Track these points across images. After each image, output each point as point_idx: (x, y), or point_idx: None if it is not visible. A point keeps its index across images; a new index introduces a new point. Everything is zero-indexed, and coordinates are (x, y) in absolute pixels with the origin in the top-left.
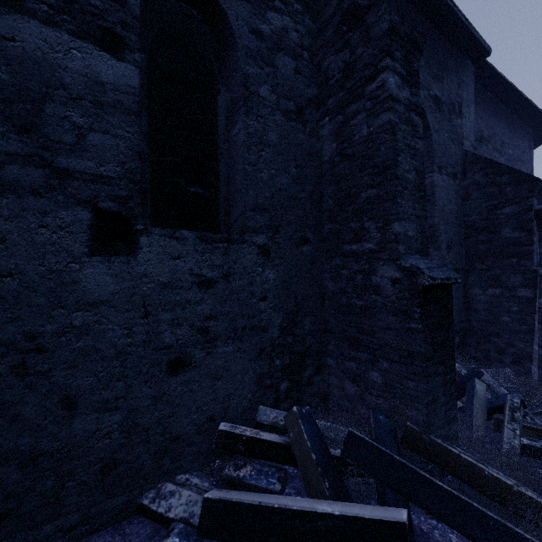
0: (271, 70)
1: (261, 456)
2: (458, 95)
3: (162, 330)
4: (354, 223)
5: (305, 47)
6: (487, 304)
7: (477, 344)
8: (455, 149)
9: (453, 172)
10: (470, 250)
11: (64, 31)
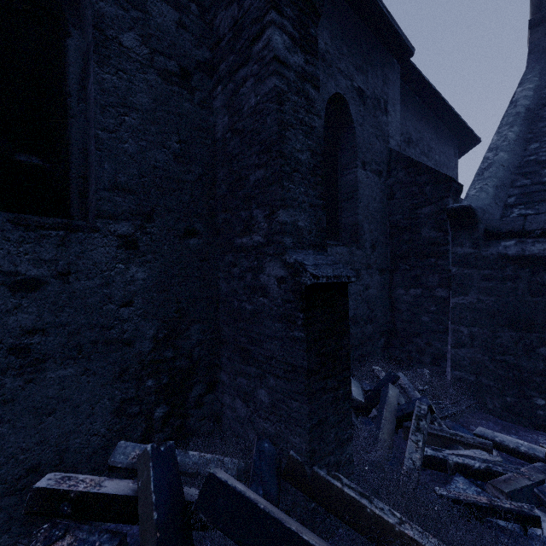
0: (141, 16)
1: (96, 518)
2: (384, 91)
3: None
4: (244, 212)
5: None
6: (409, 304)
7: (400, 345)
8: (380, 146)
9: (378, 169)
10: (395, 250)
11: None
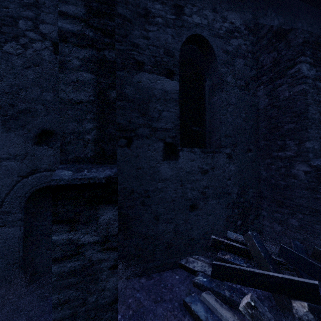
0: (232, 68)
1: (233, 252)
2: None
3: (187, 192)
4: (279, 141)
5: (249, 51)
6: None
7: None
8: None
9: None
10: None
11: (155, 74)
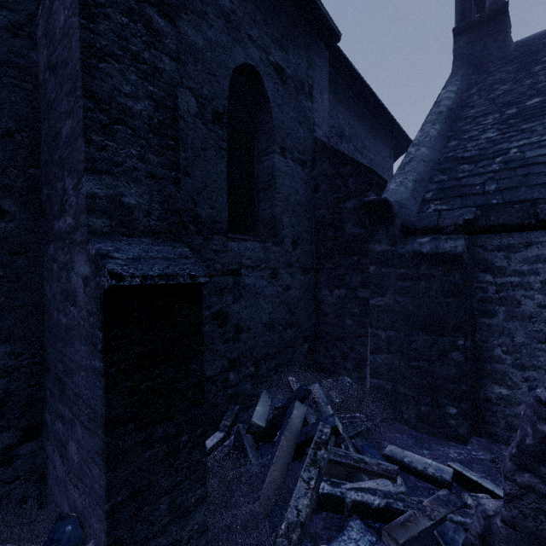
0: None
1: None
2: (309, 75)
3: None
4: (59, 183)
5: None
6: (334, 306)
7: (325, 350)
8: (304, 134)
9: (302, 159)
10: (320, 247)
11: None
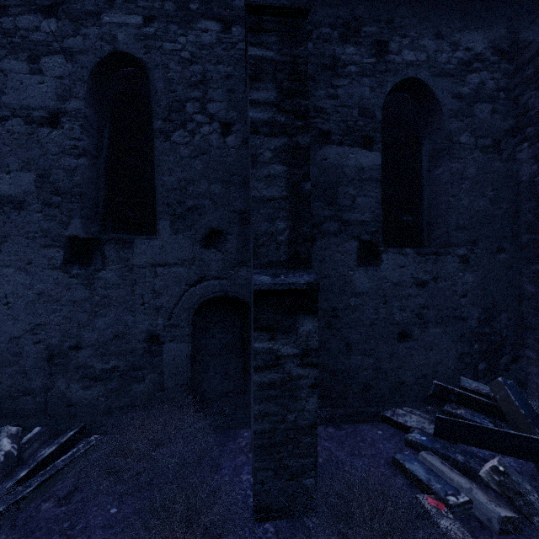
0: (469, 120)
1: (470, 407)
2: None
3: (394, 312)
4: None
5: (501, 89)
6: None
7: None
8: None
9: None
10: None
11: (346, 146)
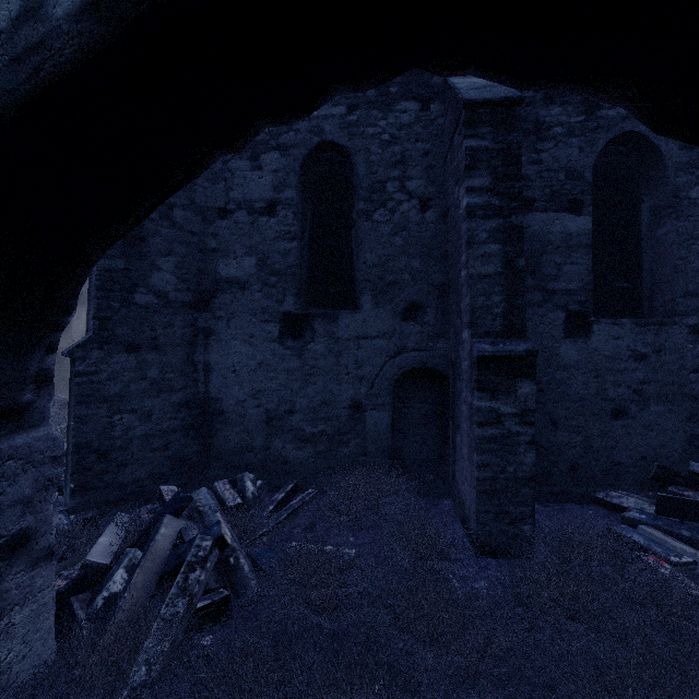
0: None
1: None
2: None
3: (607, 388)
4: None
5: None
6: None
7: None
8: None
9: None
10: None
11: (551, 212)
